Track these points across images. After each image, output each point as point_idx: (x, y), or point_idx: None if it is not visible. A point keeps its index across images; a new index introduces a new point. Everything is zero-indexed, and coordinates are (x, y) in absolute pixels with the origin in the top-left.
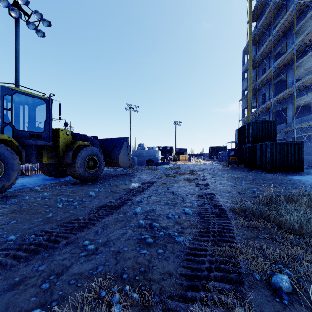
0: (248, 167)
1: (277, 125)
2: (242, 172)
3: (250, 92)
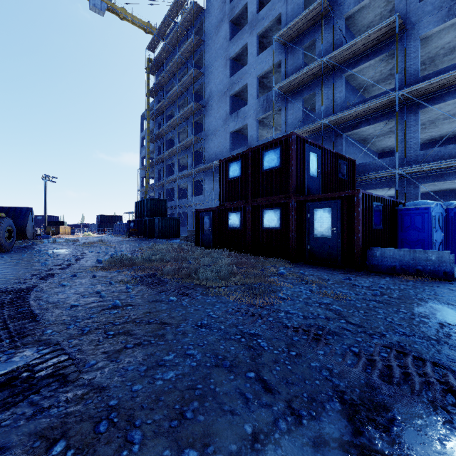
0: (147, 237)
1: (169, 201)
2: (142, 241)
3: (149, 166)
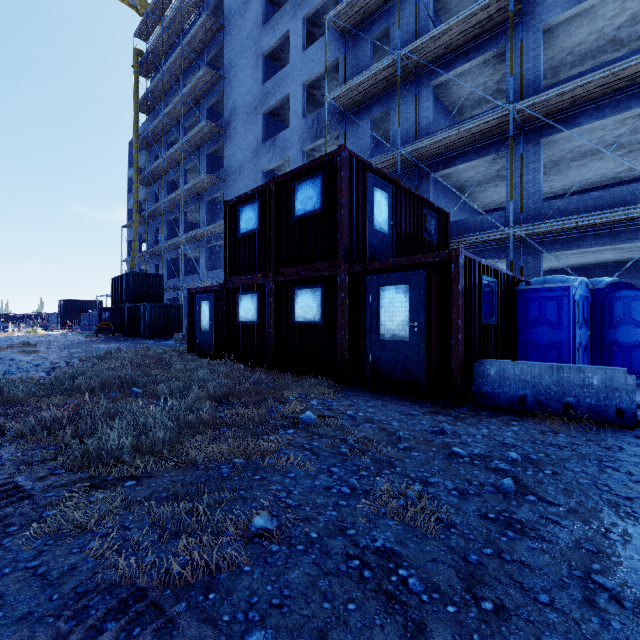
0: (128, 336)
1: (173, 278)
2: (114, 342)
3: (137, 222)
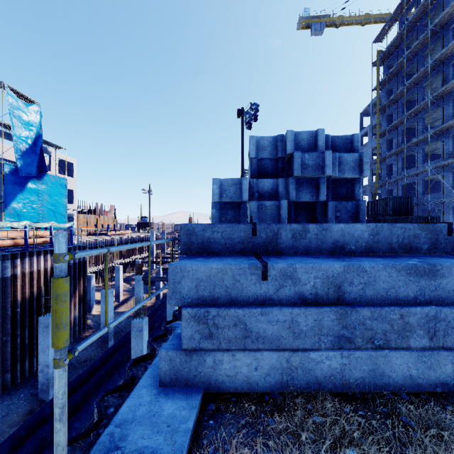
0: None
1: None
2: None
3: (378, 163)
